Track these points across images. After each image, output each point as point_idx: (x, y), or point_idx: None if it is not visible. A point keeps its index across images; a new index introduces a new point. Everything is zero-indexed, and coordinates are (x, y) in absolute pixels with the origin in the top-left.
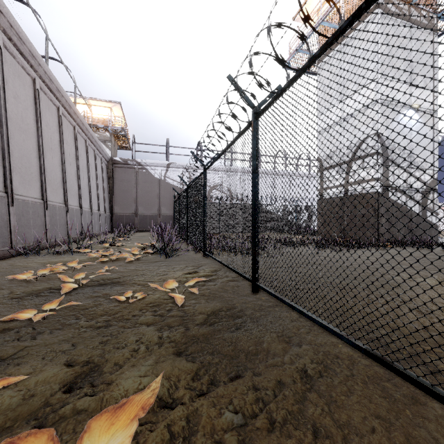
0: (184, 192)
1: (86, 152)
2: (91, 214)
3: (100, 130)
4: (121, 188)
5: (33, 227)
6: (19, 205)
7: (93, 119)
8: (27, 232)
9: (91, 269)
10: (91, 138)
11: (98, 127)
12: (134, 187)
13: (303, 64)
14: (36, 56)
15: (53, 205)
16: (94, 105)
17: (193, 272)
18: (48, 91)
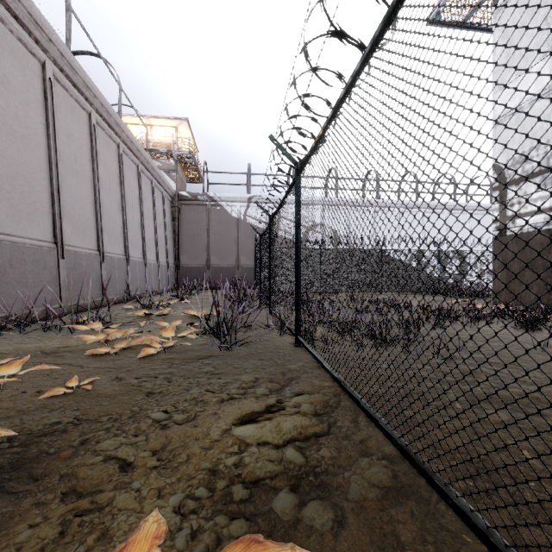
0: (266, 230)
1: (138, 181)
2: (144, 265)
3: (163, 157)
4: (188, 232)
5: (34, 284)
6: (4, 249)
7: (154, 144)
8: (20, 292)
9: (51, 380)
10: (145, 163)
11: (160, 152)
12: (206, 230)
13: (462, 15)
14: (42, 25)
15: (75, 251)
16: (156, 125)
17: (267, 410)
18: (70, 86)
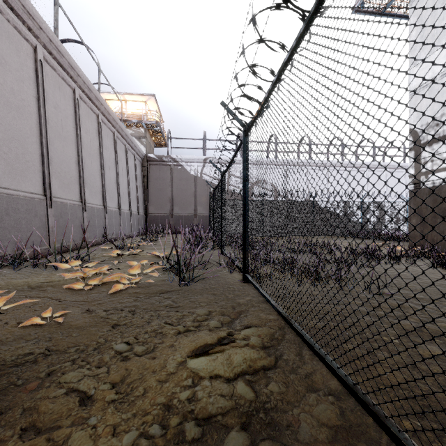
0: (218, 184)
1: (114, 146)
2: (119, 214)
3: (135, 126)
4: (155, 187)
5: (27, 229)
6: (1, 200)
7: (128, 115)
8: (15, 235)
9: (31, 312)
10: (120, 131)
11: (132, 122)
12: (169, 186)
13: (382, 4)
14: (34, 16)
15: (61, 202)
16: (129, 100)
17: (219, 342)
18: (57, 66)
